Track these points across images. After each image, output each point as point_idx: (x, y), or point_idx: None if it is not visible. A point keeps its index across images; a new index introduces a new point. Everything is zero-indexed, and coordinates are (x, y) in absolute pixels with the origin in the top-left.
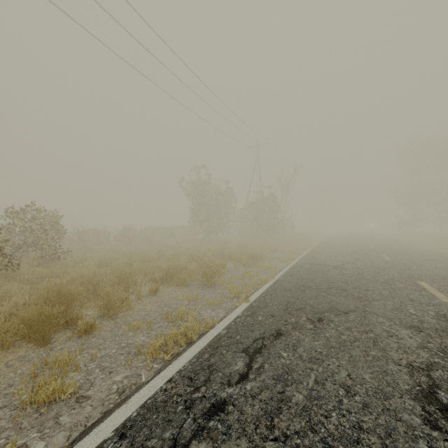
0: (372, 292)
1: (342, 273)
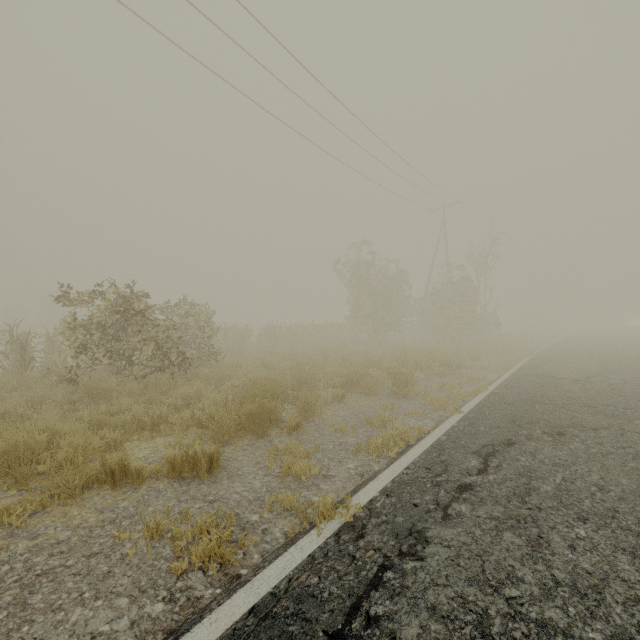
0: (634, 411)
1: (586, 388)
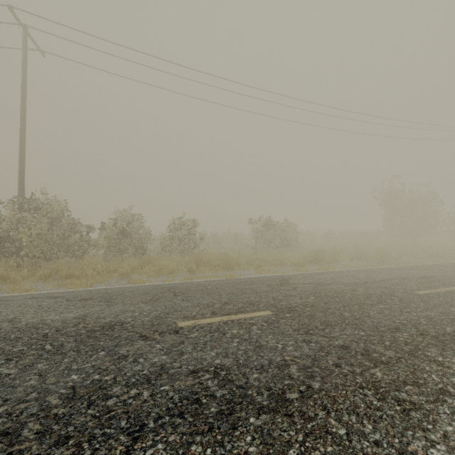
0: None
1: None
